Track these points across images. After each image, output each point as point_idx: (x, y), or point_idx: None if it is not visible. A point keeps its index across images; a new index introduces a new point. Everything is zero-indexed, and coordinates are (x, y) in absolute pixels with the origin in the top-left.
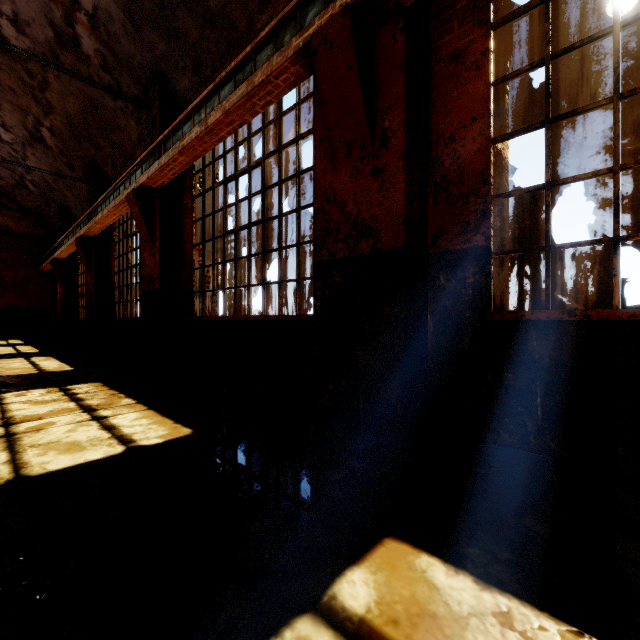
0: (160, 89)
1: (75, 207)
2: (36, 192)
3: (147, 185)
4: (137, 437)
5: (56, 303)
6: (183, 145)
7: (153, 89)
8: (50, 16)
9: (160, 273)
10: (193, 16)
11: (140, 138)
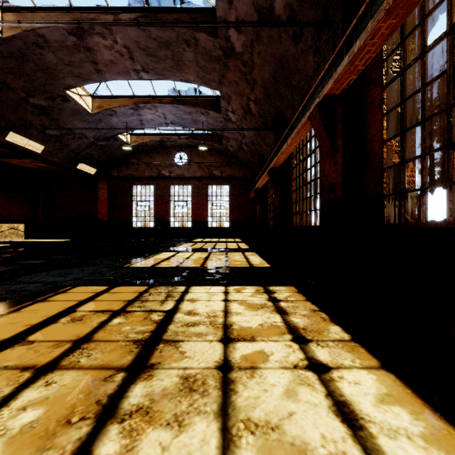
0: None
1: (266, 153)
2: (247, 150)
3: (330, 94)
4: None
5: (256, 217)
6: None
7: (334, 1)
8: (255, 1)
9: (342, 180)
10: None
11: (315, 69)
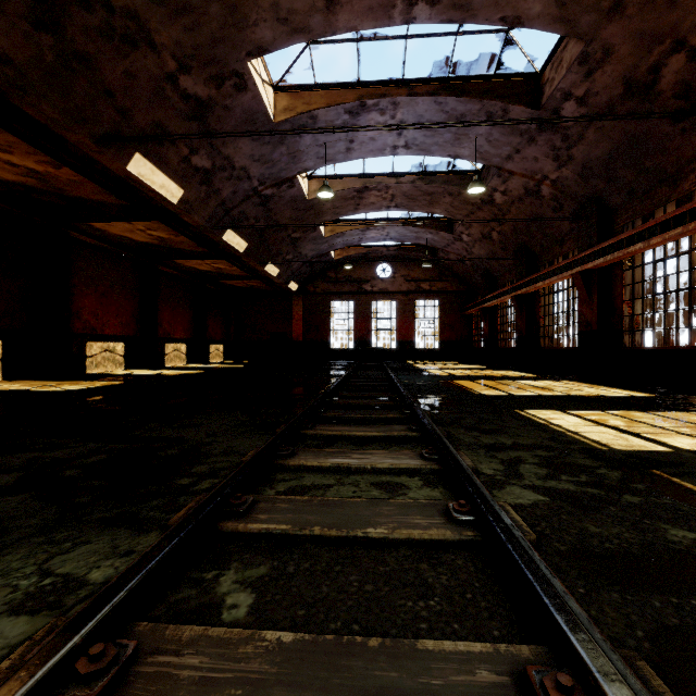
0: (597, 208)
1: (497, 271)
2: (469, 264)
3: (589, 269)
4: (631, 394)
5: (471, 336)
6: (627, 252)
7: (590, 207)
8: (526, 186)
9: (597, 320)
10: (630, 171)
11: (570, 230)
